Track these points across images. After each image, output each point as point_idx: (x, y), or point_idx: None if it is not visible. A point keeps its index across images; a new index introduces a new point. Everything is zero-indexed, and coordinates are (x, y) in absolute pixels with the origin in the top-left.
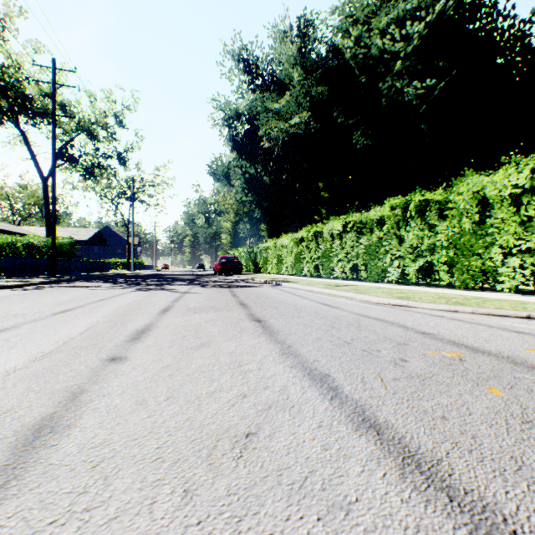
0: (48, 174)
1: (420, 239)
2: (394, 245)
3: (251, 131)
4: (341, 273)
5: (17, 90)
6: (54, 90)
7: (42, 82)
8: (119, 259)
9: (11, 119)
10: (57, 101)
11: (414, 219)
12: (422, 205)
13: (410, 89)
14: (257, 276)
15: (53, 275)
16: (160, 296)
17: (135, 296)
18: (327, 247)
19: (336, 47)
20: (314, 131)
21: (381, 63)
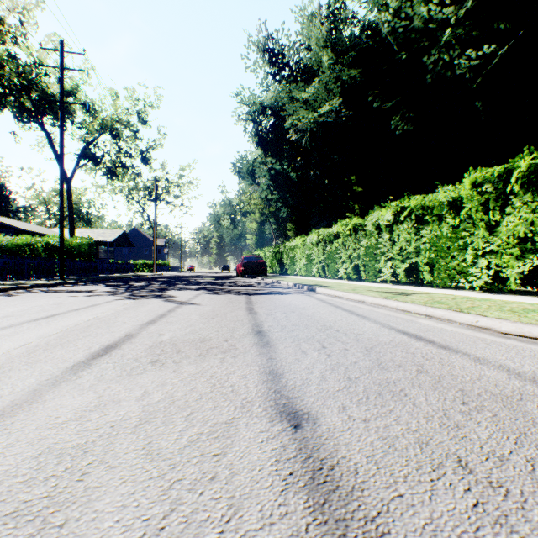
0: (71, 174)
1: (528, 225)
2: (480, 236)
3: (276, 125)
4: (388, 276)
5: (37, 87)
6: (62, 75)
7: (49, 67)
8: (146, 260)
9: (35, 119)
10: (80, 100)
11: (517, 196)
12: (532, 174)
13: (462, 61)
14: (284, 278)
15: (61, 277)
16: (141, 309)
17: (106, 309)
18: (371, 243)
19: (371, 23)
20: (346, 120)
21: (425, 36)
